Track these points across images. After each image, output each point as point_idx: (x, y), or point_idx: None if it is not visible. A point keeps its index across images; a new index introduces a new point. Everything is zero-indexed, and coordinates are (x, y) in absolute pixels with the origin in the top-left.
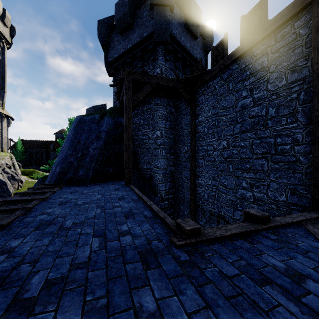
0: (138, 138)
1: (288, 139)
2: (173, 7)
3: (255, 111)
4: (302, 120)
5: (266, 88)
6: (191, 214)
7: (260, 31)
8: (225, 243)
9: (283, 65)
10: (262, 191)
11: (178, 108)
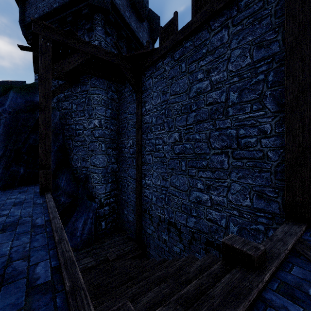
0: (70, 128)
1: (254, 130)
2: None
3: (213, 96)
4: (271, 107)
5: (226, 69)
6: (136, 221)
7: None
8: None
9: (248, 40)
10: (221, 194)
11: (121, 94)
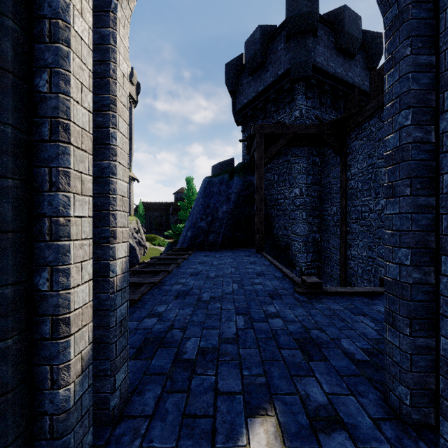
0: (272, 198)
1: None
2: (316, 31)
3: None
4: None
5: None
6: None
7: None
8: (344, 297)
9: None
10: None
11: (324, 157)
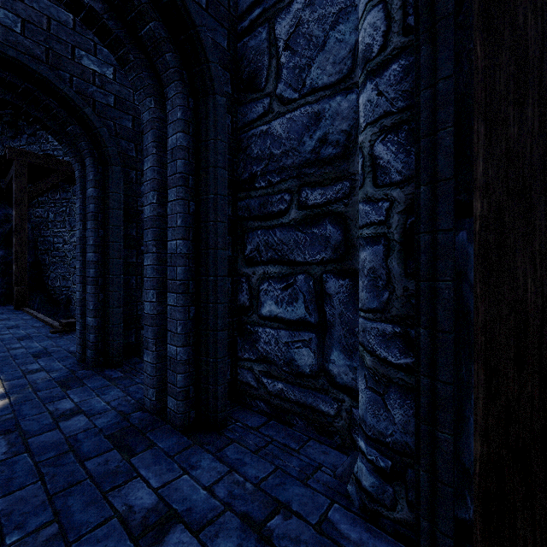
0: (46, 241)
1: None
2: None
3: None
4: None
5: None
6: None
7: None
8: None
9: None
10: None
11: None
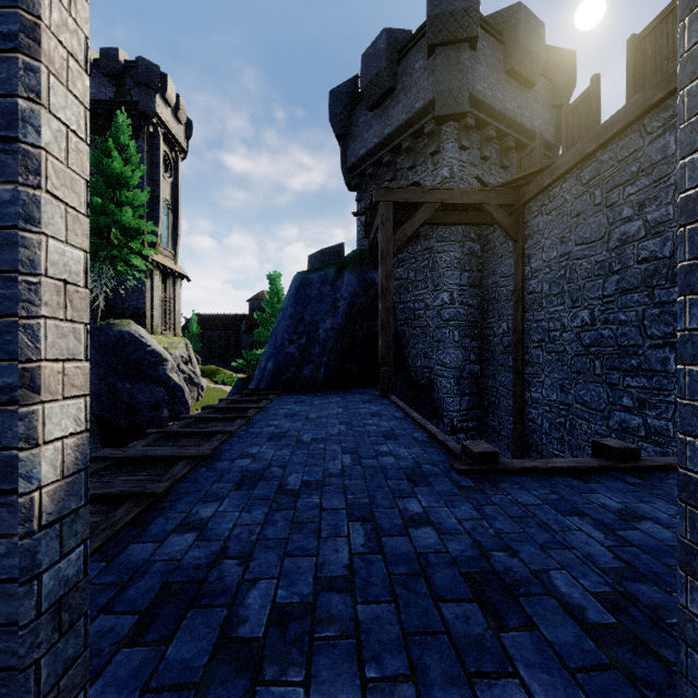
0: (405, 308)
1: None
2: (476, 40)
3: (649, 248)
4: None
5: (672, 201)
6: None
7: (658, 82)
8: (537, 478)
9: None
10: (663, 415)
11: (487, 242)
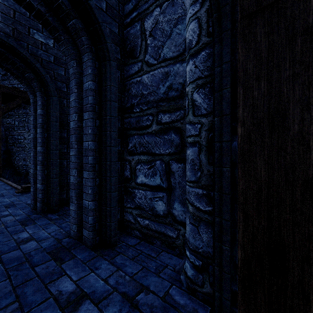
0: (13, 138)
1: None
2: None
3: None
4: None
5: None
6: None
7: None
8: None
9: None
10: None
11: None
